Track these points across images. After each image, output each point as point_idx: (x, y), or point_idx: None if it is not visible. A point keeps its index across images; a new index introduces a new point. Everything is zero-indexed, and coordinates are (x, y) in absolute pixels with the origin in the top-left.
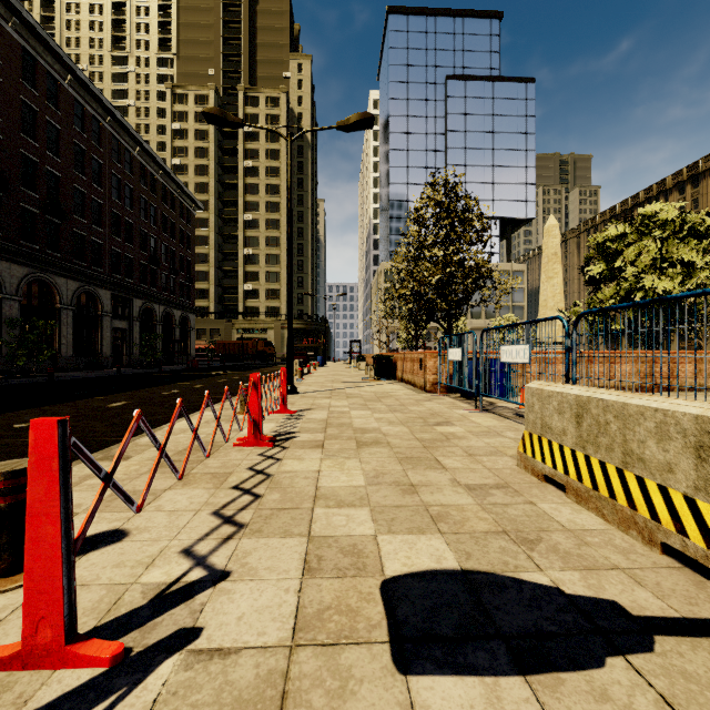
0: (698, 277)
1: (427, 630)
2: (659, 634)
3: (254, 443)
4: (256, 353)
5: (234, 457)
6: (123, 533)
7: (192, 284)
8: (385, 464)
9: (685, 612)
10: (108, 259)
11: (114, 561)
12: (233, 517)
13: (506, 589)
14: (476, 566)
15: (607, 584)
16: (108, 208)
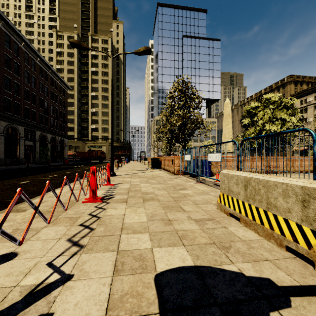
0: (287, 125)
1: (179, 304)
2: (292, 296)
3: (92, 201)
4: (97, 157)
5: (82, 208)
6: (15, 254)
7: (66, 124)
8: (156, 210)
9: (301, 282)
10: (22, 111)
11: (6, 273)
12: (78, 242)
13: (217, 275)
14: (202, 263)
15: (264, 269)
16: (22, 86)
